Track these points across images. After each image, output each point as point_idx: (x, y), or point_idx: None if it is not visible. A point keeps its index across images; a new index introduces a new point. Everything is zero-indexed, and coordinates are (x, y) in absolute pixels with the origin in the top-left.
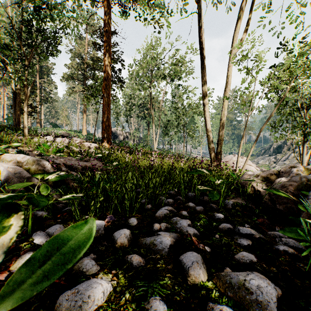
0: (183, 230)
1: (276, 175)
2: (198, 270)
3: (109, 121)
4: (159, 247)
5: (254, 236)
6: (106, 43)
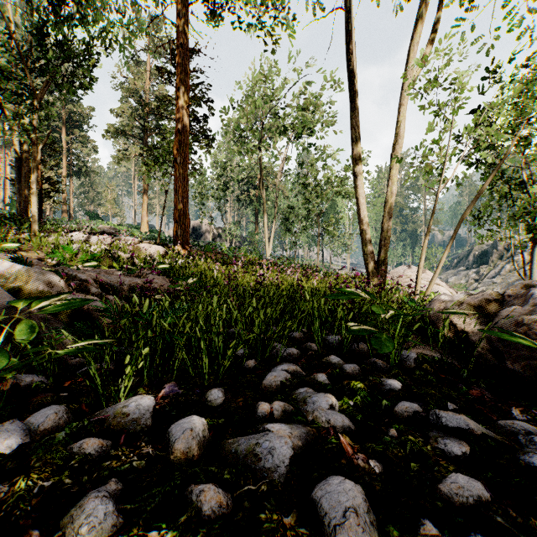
0: (320, 418)
1: (497, 301)
2: (358, 535)
3: (185, 206)
4: (267, 463)
5: (472, 431)
6: (180, 67)
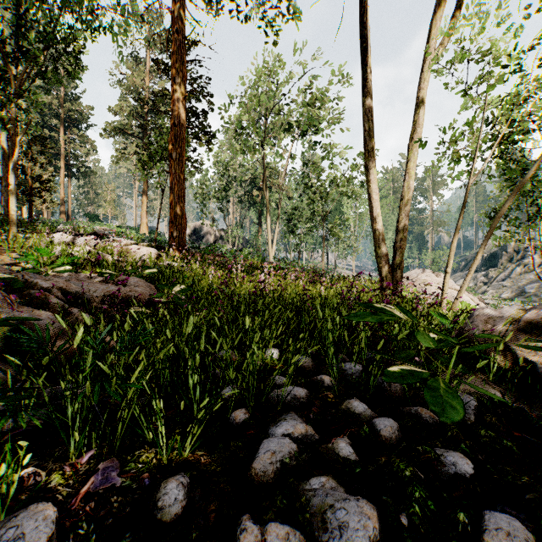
0: None
1: None
2: None
3: (181, 205)
4: None
5: None
6: (176, 55)
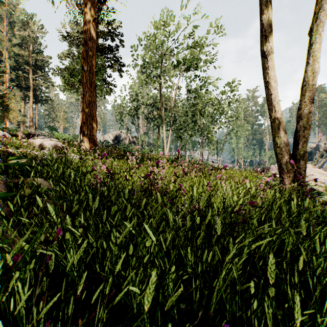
0: None
1: None
2: None
3: (92, 109)
4: None
5: None
6: None
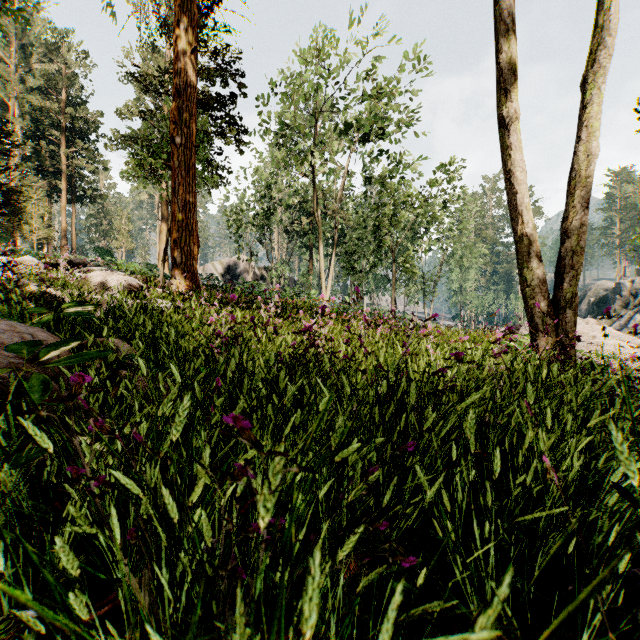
0: None
1: None
2: None
3: (189, 216)
4: None
5: None
6: None
